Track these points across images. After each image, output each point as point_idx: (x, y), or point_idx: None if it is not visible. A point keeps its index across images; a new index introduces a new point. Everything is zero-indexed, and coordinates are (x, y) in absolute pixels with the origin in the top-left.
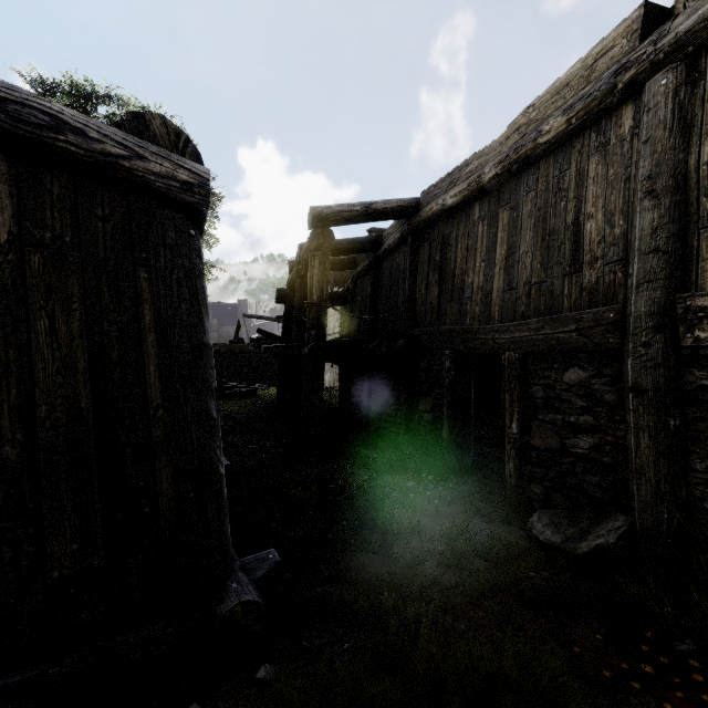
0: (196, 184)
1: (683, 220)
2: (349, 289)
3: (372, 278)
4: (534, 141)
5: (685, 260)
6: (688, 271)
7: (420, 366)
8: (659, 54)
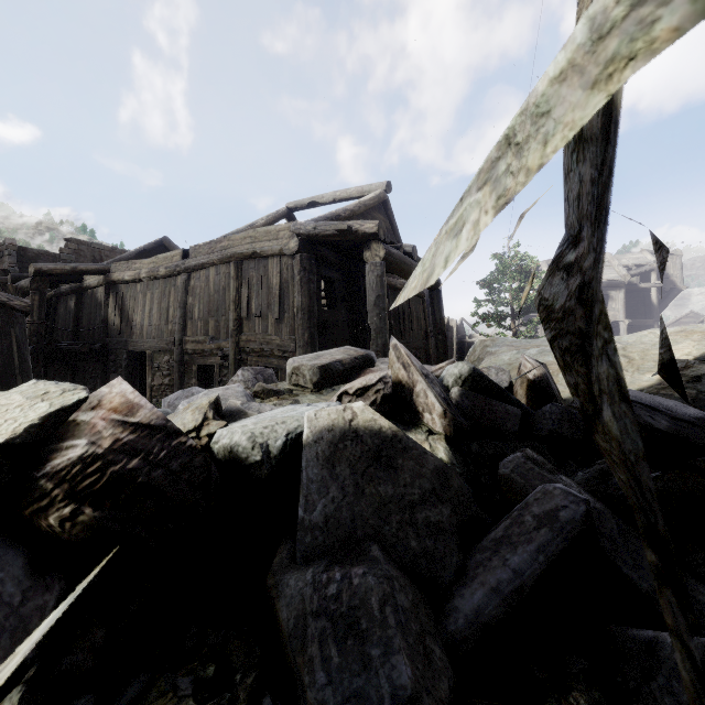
0: (28, 306)
1: (186, 317)
2: (49, 299)
3: (76, 301)
4: (158, 272)
5: (186, 327)
6: (186, 330)
7: (111, 358)
8: (184, 268)
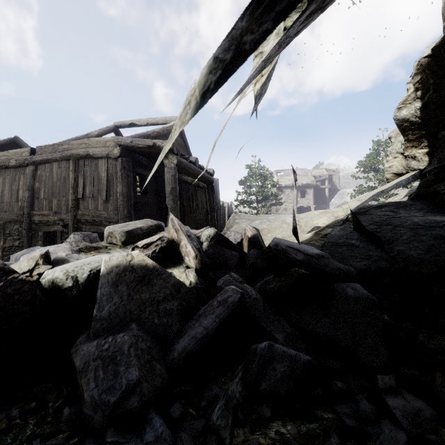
0: None
1: (33, 197)
2: None
3: None
4: (9, 163)
5: (33, 204)
6: (34, 206)
7: None
8: (31, 162)
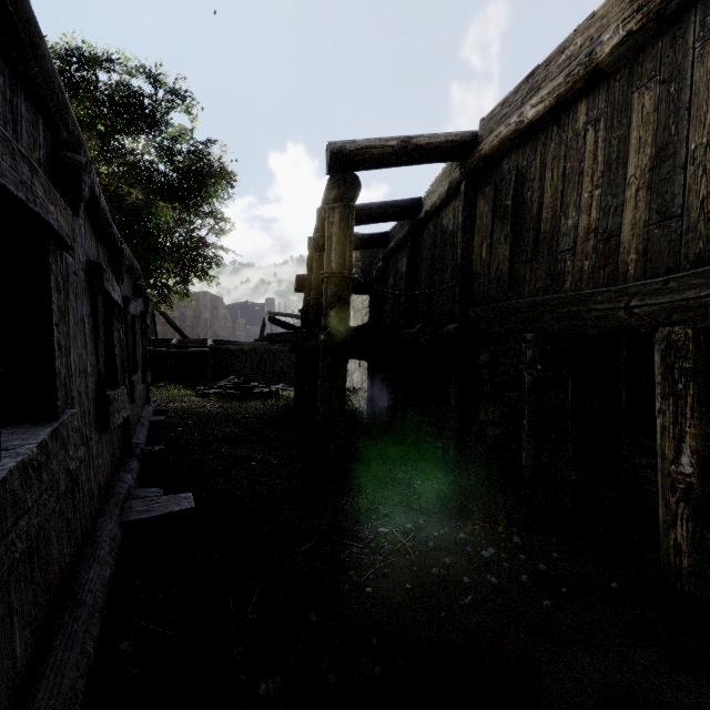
0: None
1: None
2: (378, 274)
3: (408, 251)
4: None
5: None
6: None
7: (481, 359)
8: None
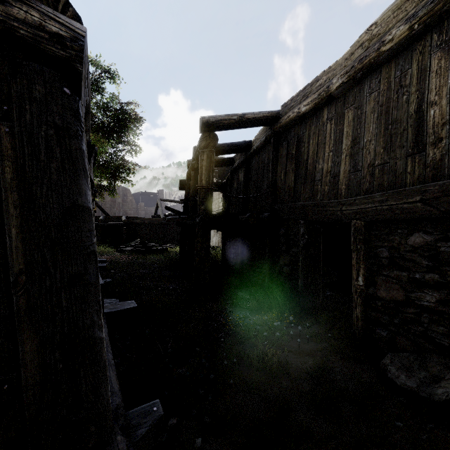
0: (67, 37)
1: None
2: (228, 180)
3: (244, 170)
4: (378, 50)
5: None
6: None
7: (280, 232)
8: None
